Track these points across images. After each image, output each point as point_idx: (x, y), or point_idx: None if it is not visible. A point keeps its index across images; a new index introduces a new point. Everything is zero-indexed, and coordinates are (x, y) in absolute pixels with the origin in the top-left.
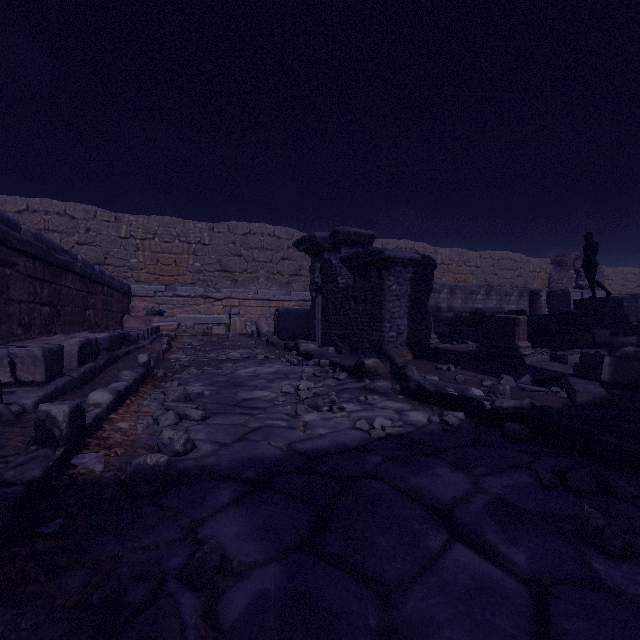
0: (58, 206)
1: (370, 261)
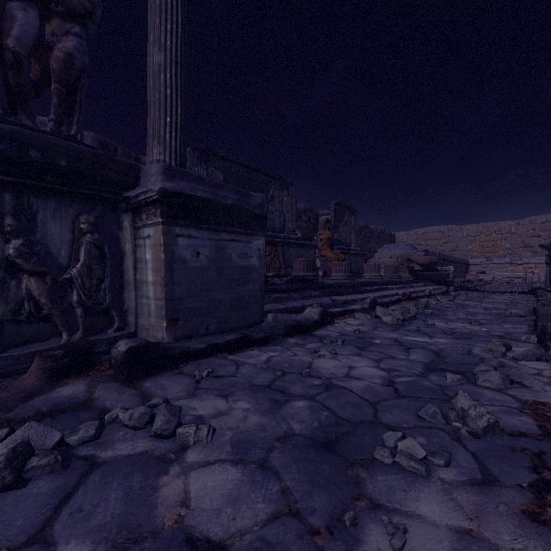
0: (436, 229)
1: None
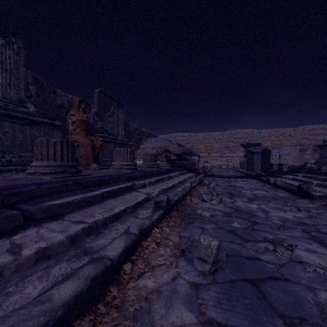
0: (182, 134)
1: (251, 152)
